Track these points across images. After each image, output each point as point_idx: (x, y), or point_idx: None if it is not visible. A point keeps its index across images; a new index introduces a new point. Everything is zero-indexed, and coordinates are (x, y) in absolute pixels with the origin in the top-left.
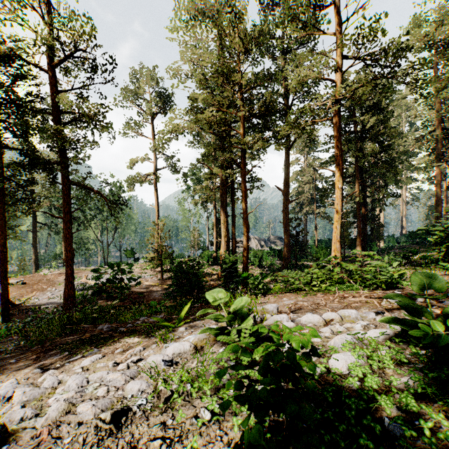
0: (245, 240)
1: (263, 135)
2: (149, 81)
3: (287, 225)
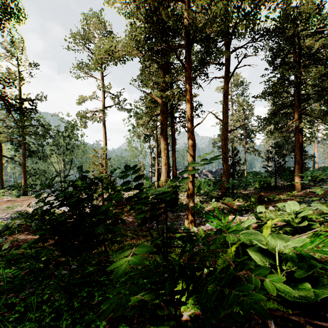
0: (191, 161)
1: (202, 69)
2: (96, 24)
3: (226, 154)
